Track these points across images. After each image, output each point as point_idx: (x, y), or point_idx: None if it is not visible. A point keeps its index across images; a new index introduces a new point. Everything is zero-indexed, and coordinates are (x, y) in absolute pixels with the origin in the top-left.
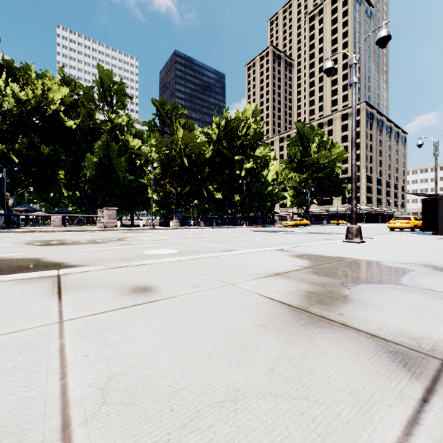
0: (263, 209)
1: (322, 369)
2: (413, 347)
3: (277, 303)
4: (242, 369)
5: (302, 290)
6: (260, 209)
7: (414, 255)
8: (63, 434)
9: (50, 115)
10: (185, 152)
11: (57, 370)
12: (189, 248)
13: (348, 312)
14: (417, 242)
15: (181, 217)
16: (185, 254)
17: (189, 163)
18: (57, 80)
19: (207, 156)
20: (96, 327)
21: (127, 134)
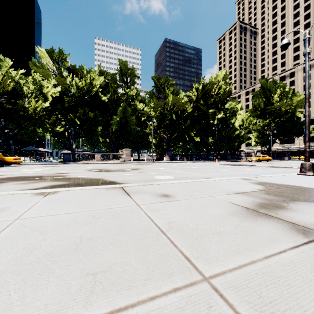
0: (231, 148)
1: (259, 230)
2: (313, 229)
3: (239, 206)
4: (221, 226)
5: (255, 201)
6: (229, 148)
7: None
8: (162, 232)
9: (93, 94)
10: (173, 110)
11: (149, 219)
12: (180, 175)
13: (281, 213)
14: None
15: (170, 154)
16: (179, 179)
17: (176, 117)
18: (97, 72)
19: (188, 112)
20: (154, 208)
21: (135, 101)
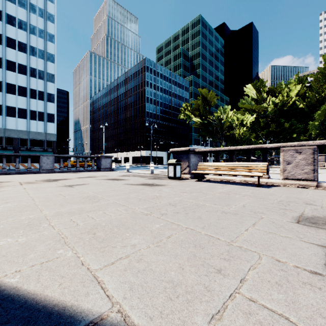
0: None
1: None
2: None
3: None
4: None
5: None
6: None
7: None
8: None
9: (290, 105)
10: None
11: None
12: None
13: None
14: None
15: None
16: None
17: None
18: (296, 80)
19: None
20: None
21: None
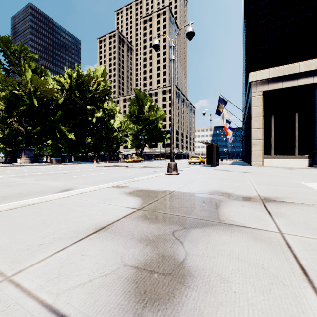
0: (110, 149)
1: None
2: None
3: None
4: None
5: (127, 263)
6: (108, 149)
7: (211, 183)
8: None
9: None
10: (36, 95)
11: None
12: (18, 189)
13: None
14: (207, 172)
15: (31, 155)
16: (3, 200)
17: (40, 105)
18: None
19: (60, 102)
20: None
21: None
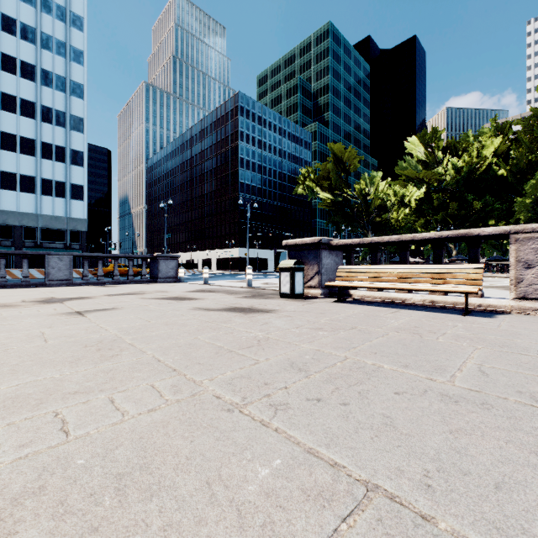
0: None
1: None
2: None
3: None
4: None
5: None
6: None
7: None
8: None
9: (483, 171)
10: None
11: None
12: None
13: None
14: None
15: None
16: None
17: None
18: (493, 130)
19: None
20: None
21: None
